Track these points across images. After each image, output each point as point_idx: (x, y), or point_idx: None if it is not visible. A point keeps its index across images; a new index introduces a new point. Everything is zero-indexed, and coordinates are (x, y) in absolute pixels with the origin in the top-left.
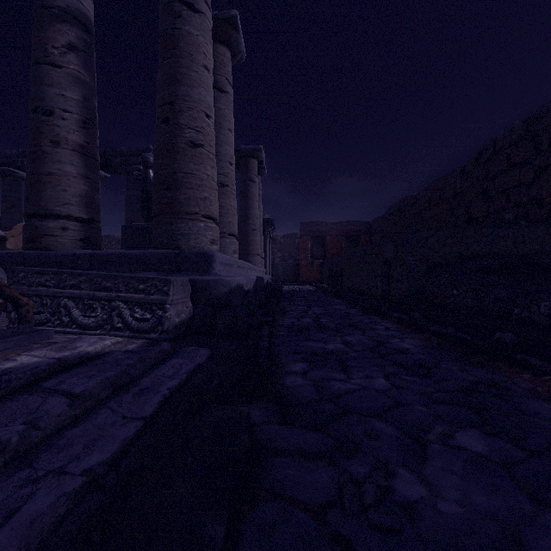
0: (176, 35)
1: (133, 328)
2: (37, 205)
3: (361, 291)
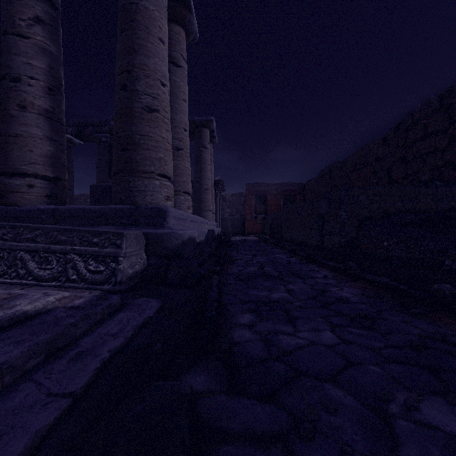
0: (133, 9)
1: (87, 280)
2: (5, 164)
3: (298, 241)
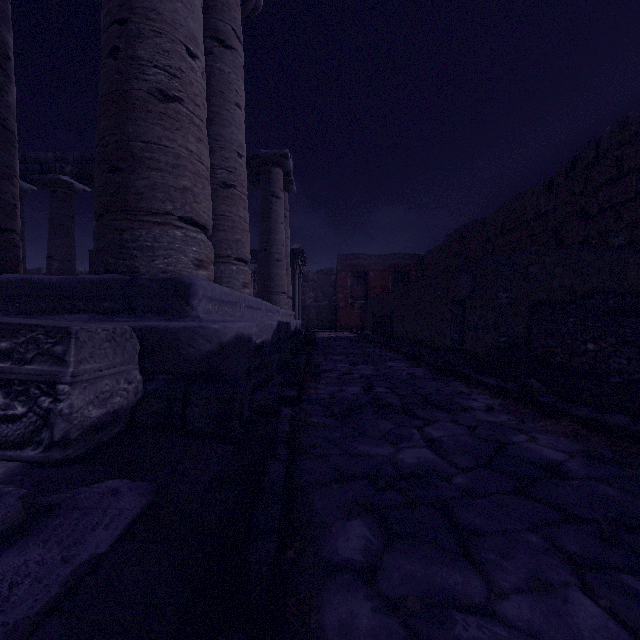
0: None
1: None
2: None
3: (419, 340)
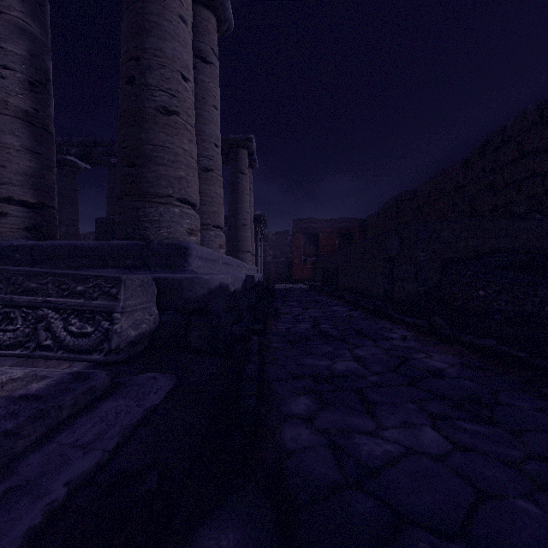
0: None
1: (68, 346)
2: None
3: (359, 290)
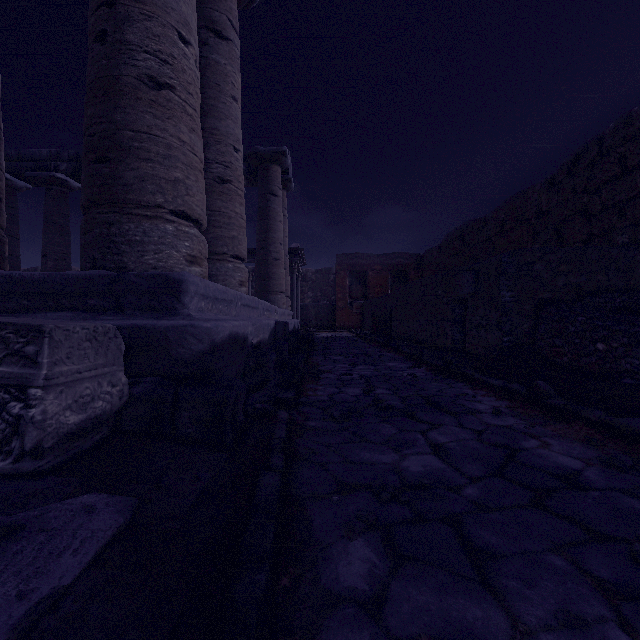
0: None
1: None
2: None
3: (419, 340)
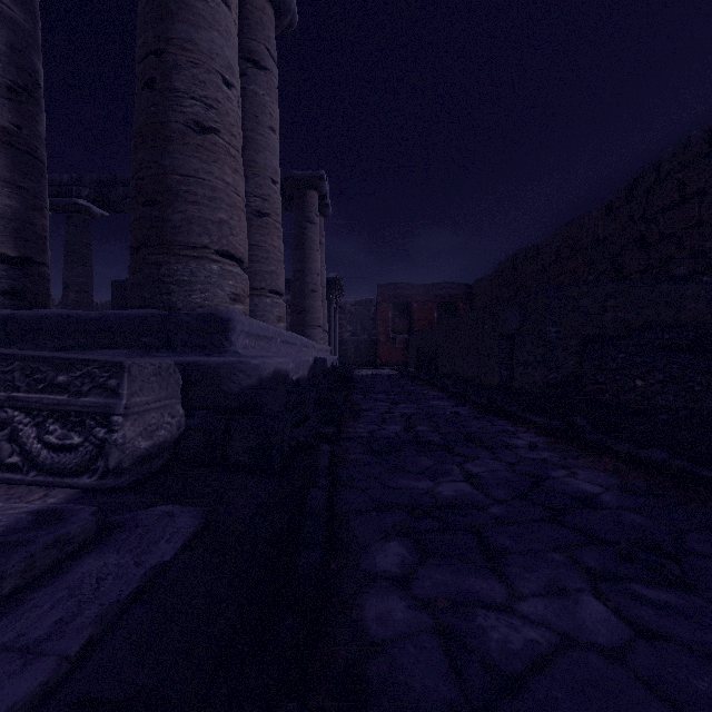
0: None
1: (43, 465)
2: None
3: (466, 378)
